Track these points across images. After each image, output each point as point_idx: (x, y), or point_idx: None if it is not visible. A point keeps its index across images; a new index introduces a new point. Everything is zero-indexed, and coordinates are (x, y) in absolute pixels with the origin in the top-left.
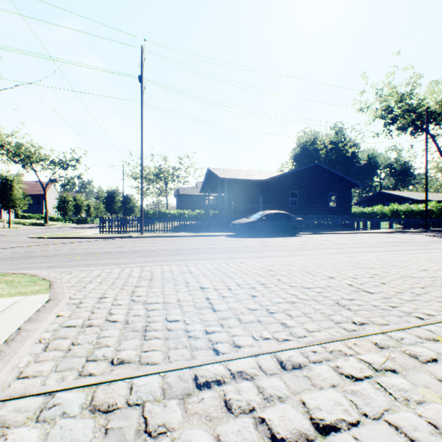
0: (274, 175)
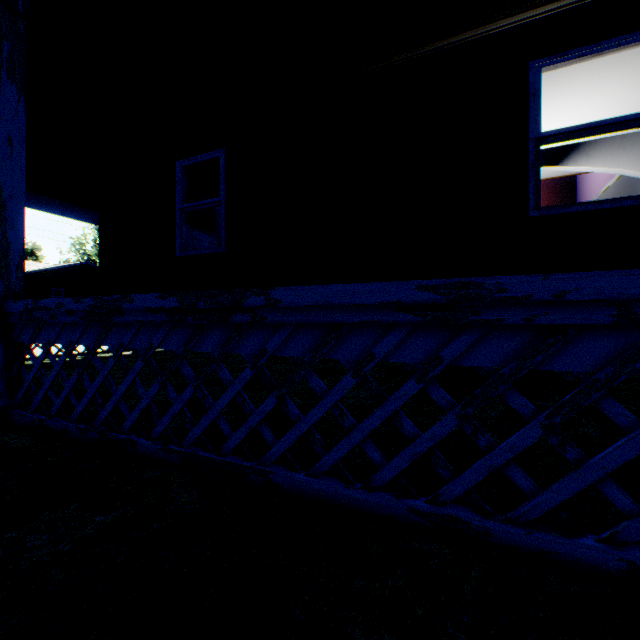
0: (34, 268)
